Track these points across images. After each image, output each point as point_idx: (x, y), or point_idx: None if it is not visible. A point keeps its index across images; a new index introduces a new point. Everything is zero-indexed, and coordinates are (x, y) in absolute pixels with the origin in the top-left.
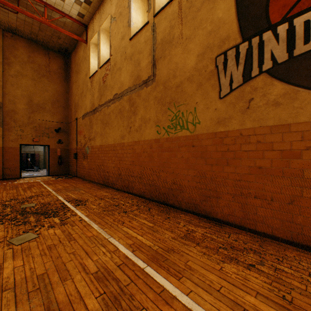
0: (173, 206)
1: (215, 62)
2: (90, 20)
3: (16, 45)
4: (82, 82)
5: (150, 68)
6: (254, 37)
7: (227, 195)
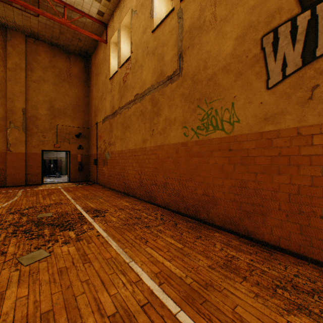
0: (204, 222)
1: (261, 44)
2: (110, 18)
3: (38, 50)
4: (102, 85)
5: (175, 61)
6: (321, 2)
7: (278, 212)
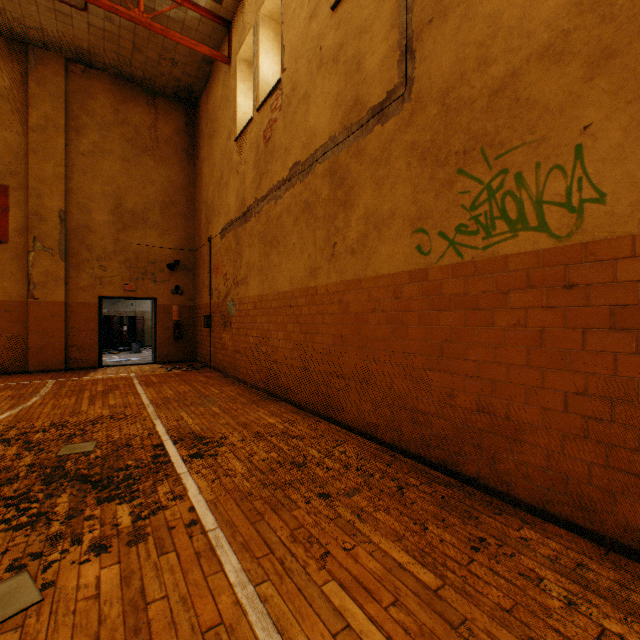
0: (479, 485)
1: None
2: (237, 5)
3: (91, 89)
4: (220, 156)
5: (394, 66)
6: None
7: None
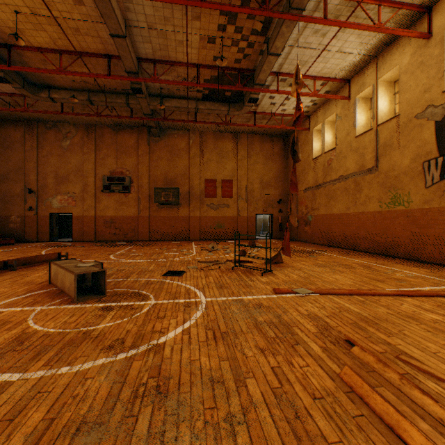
0: (392, 256)
1: (422, 166)
2: (313, 112)
3: (253, 142)
4: (303, 161)
5: (373, 161)
6: None
7: (430, 246)
